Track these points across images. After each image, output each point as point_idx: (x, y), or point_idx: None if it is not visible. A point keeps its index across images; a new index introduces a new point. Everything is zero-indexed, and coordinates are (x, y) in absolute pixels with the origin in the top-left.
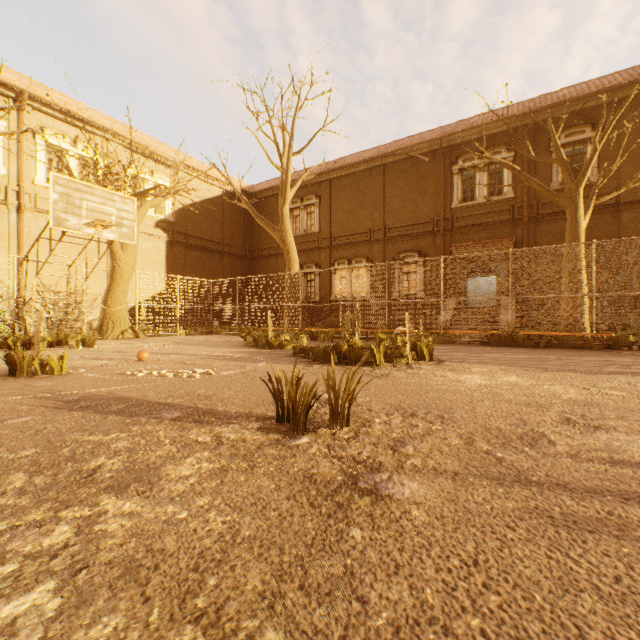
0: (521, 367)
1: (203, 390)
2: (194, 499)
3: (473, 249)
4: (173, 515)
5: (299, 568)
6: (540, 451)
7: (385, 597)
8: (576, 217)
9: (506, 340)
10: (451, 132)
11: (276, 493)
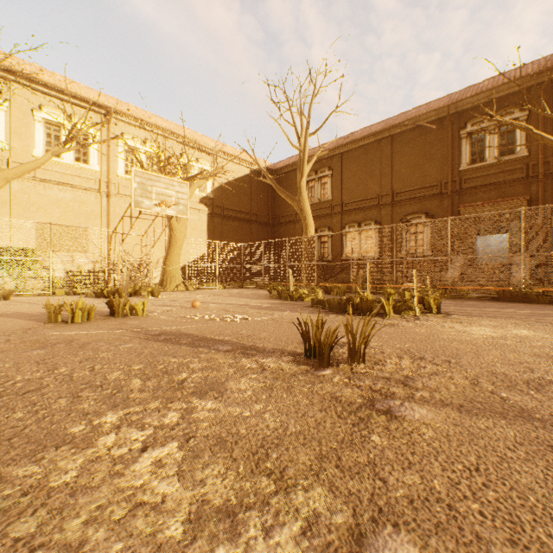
0: (533, 322)
1: (244, 331)
2: (252, 405)
3: (482, 208)
4: (240, 413)
5: (334, 455)
6: (546, 395)
7: (401, 481)
8: None
9: (518, 296)
10: (459, 99)
11: (311, 406)
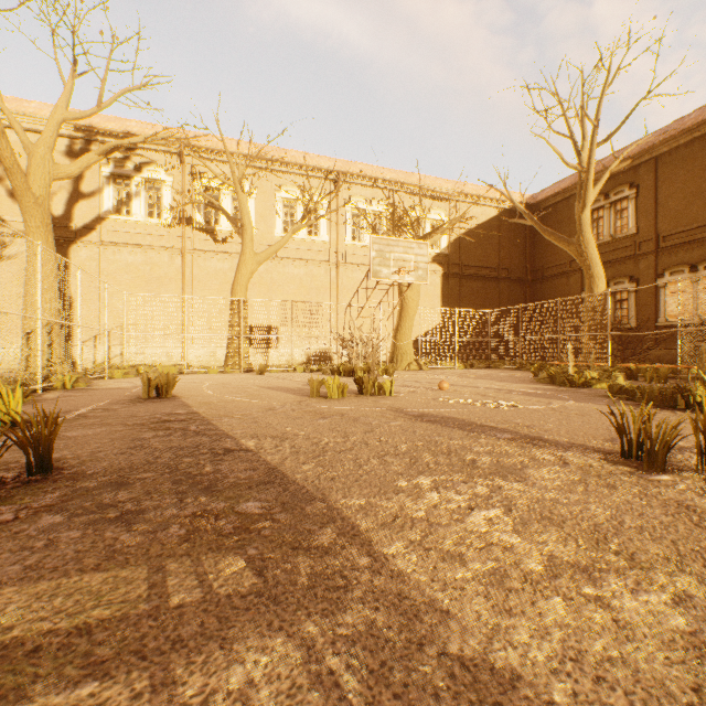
0: None
1: (518, 420)
2: (567, 494)
3: None
4: (556, 499)
5: (698, 557)
6: None
7: None
8: None
9: None
10: None
11: (648, 508)
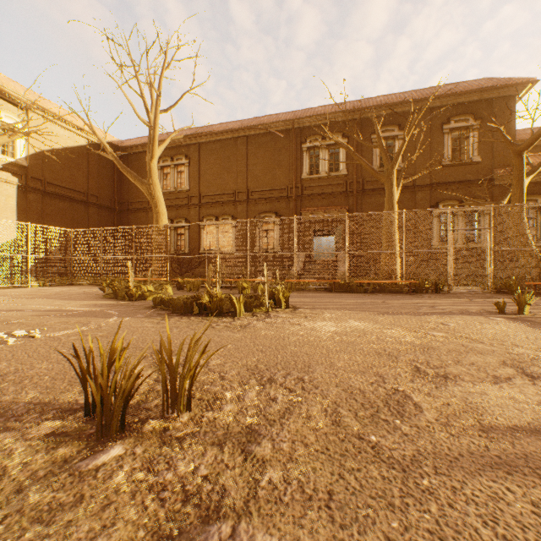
0: (361, 311)
1: (3, 365)
2: None
3: (318, 213)
4: None
5: None
6: (413, 424)
7: None
8: (392, 191)
9: (344, 287)
10: (301, 116)
11: None
